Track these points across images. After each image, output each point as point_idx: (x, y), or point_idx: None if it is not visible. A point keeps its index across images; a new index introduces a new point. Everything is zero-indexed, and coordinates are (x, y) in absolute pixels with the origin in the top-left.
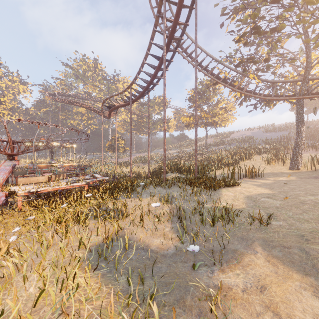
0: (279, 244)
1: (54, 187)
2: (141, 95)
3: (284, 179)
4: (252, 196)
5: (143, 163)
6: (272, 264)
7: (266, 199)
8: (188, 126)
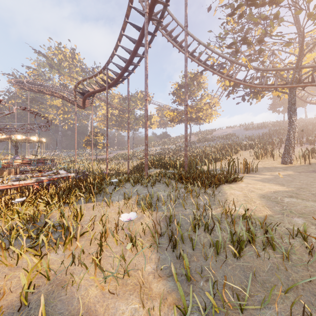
0: None
1: None
2: (119, 77)
3: (282, 174)
4: (268, 194)
5: (124, 159)
6: None
7: (291, 198)
8: (171, 121)
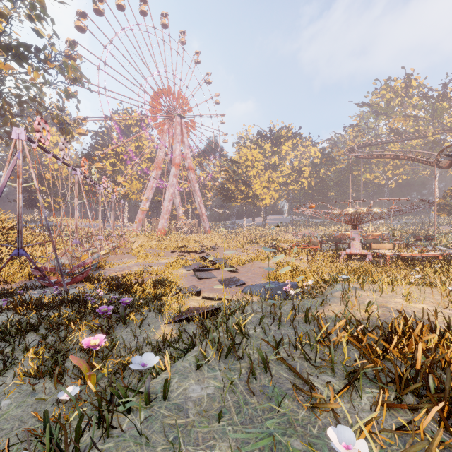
0: None
1: (409, 253)
2: None
3: None
4: None
5: None
6: None
7: None
8: None
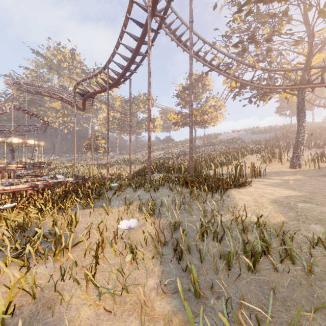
0: None
1: None
2: (120, 77)
3: (291, 178)
4: (280, 199)
5: (126, 164)
6: None
7: (305, 204)
8: (175, 124)
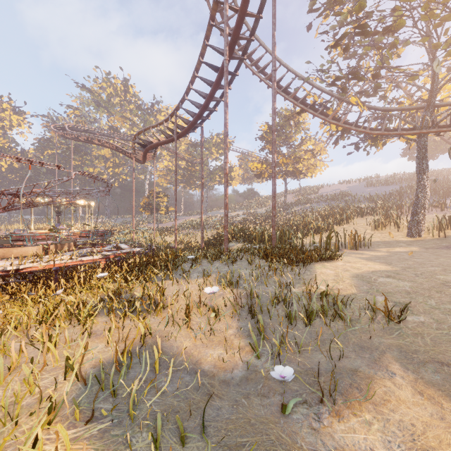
0: (430, 357)
1: (48, 262)
2: (191, 126)
3: (402, 250)
4: (363, 274)
5: (195, 229)
6: (429, 399)
7: (387, 279)
8: (259, 177)
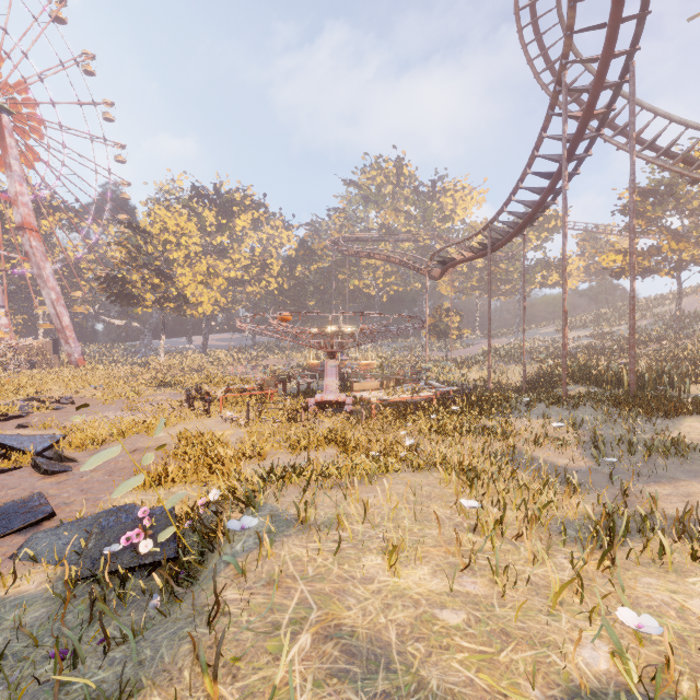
0: None
1: (400, 396)
2: (509, 239)
3: None
4: None
5: (504, 361)
6: None
7: None
8: (619, 276)
